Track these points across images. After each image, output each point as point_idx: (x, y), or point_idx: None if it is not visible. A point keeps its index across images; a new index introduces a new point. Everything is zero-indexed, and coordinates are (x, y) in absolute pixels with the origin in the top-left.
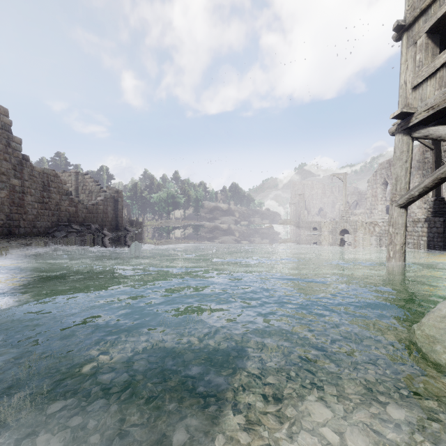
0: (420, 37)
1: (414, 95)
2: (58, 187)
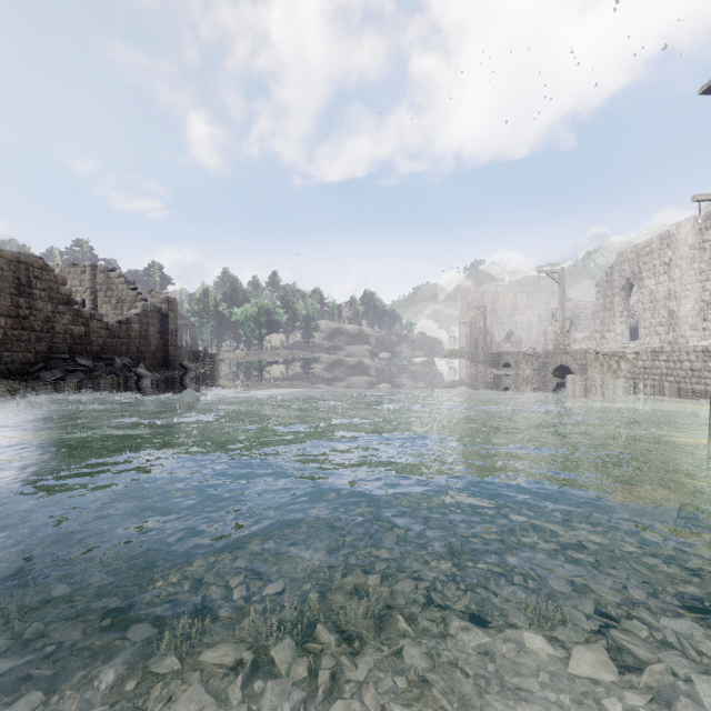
0: None
1: None
2: (49, 288)
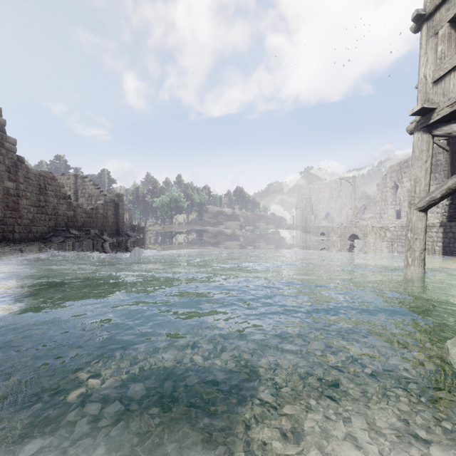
0: (442, 26)
1: (436, 89)
2: (55, 190)
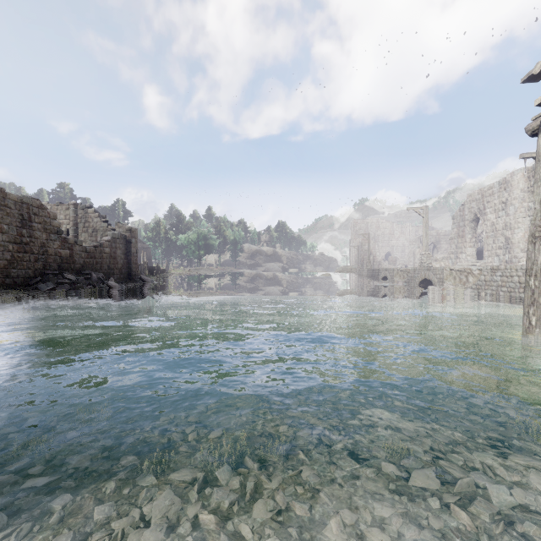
0: None
1: None
2: (44, 222)
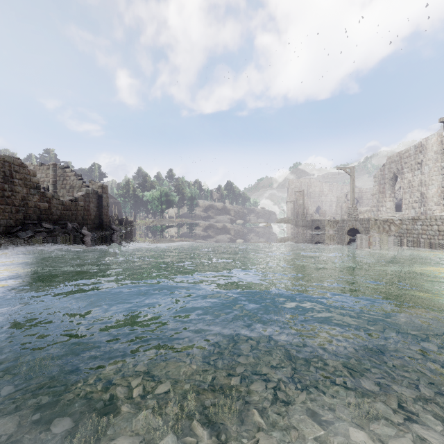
0: None
1: None
2: (24, 178)
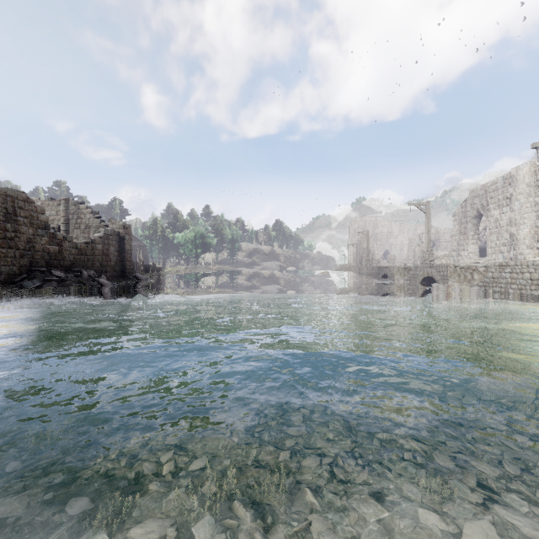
0: None
1: None
2: (30, 216)
